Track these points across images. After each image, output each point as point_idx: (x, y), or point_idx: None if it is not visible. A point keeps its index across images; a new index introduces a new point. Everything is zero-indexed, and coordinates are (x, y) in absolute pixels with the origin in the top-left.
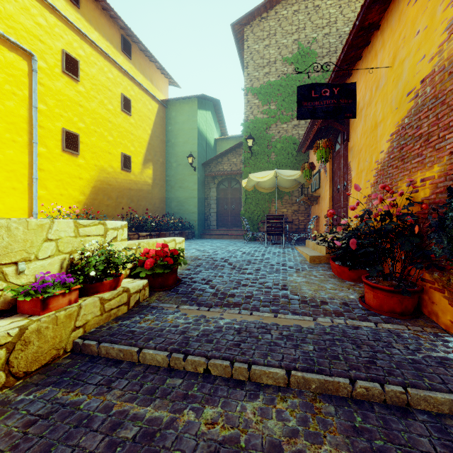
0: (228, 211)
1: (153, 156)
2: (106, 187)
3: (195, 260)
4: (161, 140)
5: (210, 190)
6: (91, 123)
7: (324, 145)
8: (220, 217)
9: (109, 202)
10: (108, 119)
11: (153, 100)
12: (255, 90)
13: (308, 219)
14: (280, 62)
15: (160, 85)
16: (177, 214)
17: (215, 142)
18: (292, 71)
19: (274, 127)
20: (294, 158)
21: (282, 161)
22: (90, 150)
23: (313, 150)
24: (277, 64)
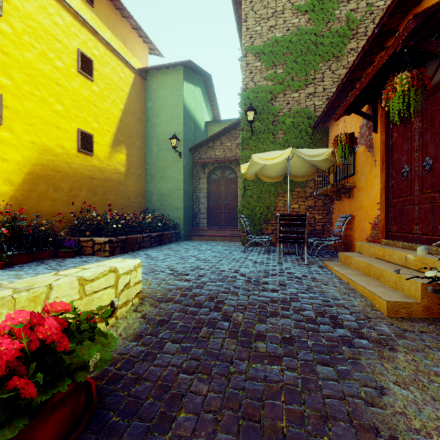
0: (222, 206)
1: (126, 138)
2: (52, 175)
3: (161, 302)
4: (138, 119)
5: (199, 181)
6: (25, 81)
7: (413, 80)
8: (211, 214)
9: (57, 194)
10: (56, 81)
11: (126, 67)
12: (256, 50)
13: (328, 218)
14: (290, 11)
15: (136, 50)
16: (158, 210)
17: (206, 126)
18: (306, 23)
19: (282, 97)
20: (309, 137)
21: (293, 141)
22: (22, 120)
23: (337, 124)
24: (285, 14)
